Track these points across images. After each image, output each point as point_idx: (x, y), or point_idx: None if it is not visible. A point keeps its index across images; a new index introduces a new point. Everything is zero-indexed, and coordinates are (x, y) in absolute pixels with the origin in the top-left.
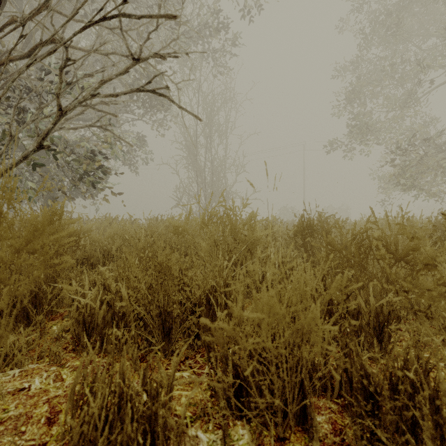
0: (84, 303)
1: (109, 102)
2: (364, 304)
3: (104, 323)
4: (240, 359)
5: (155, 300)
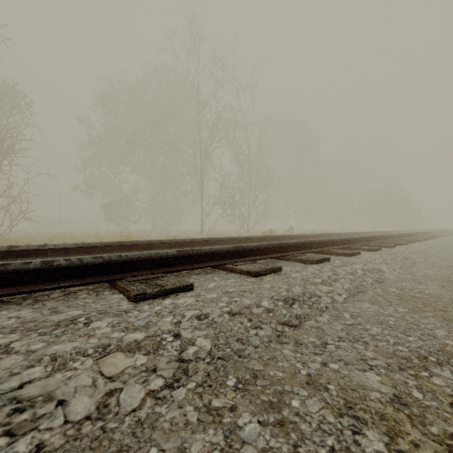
0: None
1: None
2: None
3: None
4: None
5: None
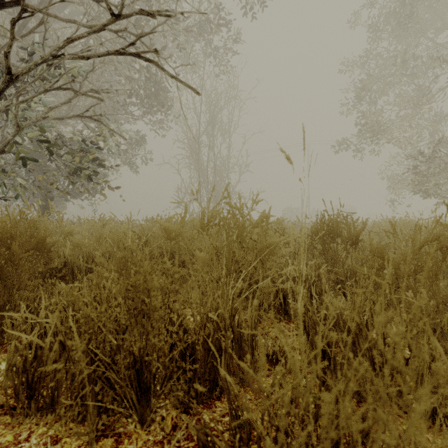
0: (27, 342)
1: (100, 91)
2: (444, 350)
3: (54, 372)
4: (254, 432)
5: (126, 344)
